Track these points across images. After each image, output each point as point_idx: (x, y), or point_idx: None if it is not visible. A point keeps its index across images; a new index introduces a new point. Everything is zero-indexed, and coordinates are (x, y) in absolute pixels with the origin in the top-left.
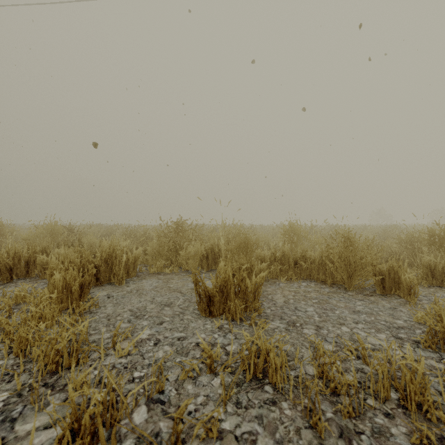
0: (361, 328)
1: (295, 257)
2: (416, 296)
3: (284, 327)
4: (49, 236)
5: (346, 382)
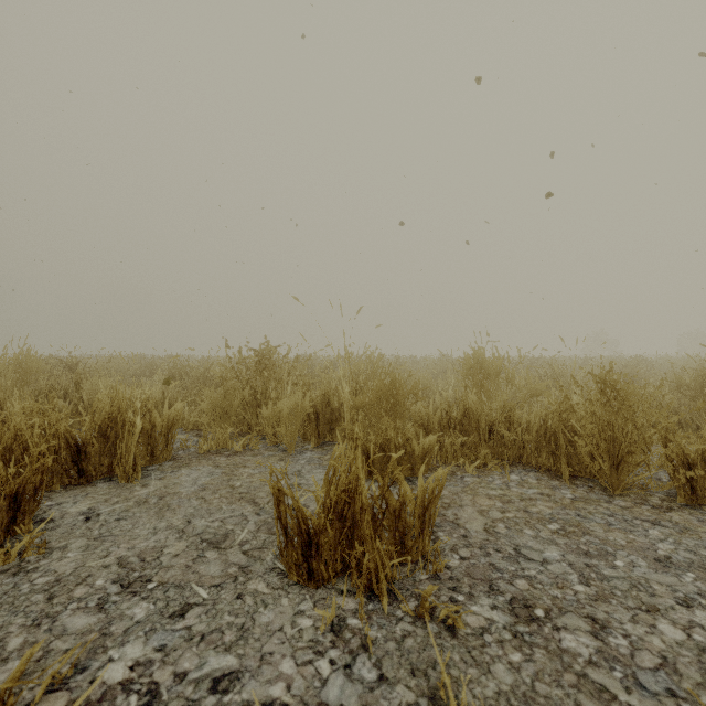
0: None
1: (491, 420)
2: None
3: (508, 626)
4: (15, 378)
5: None
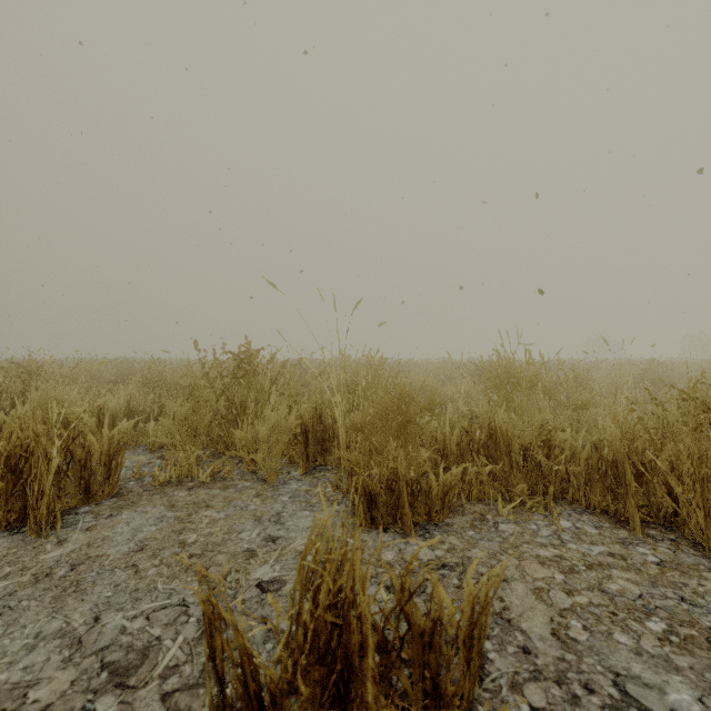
0: None
1: (524, 442)
2: None
3: None
4: None
5: None
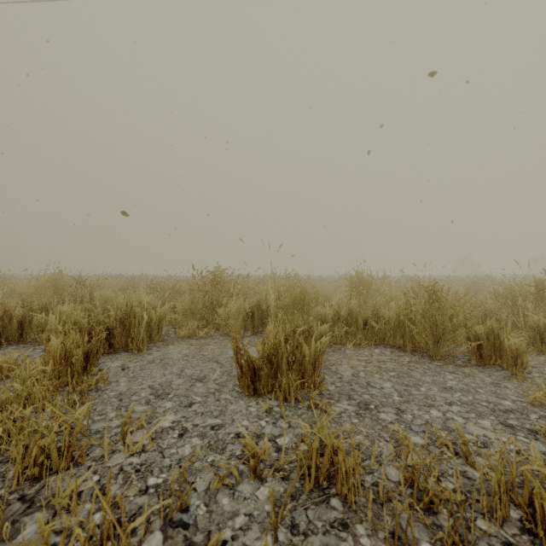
0: (457, 412)
1: (365, 316)
2: (525, 367)
3: (354, 411)
4: (51, 290)
5: (450, 500)
